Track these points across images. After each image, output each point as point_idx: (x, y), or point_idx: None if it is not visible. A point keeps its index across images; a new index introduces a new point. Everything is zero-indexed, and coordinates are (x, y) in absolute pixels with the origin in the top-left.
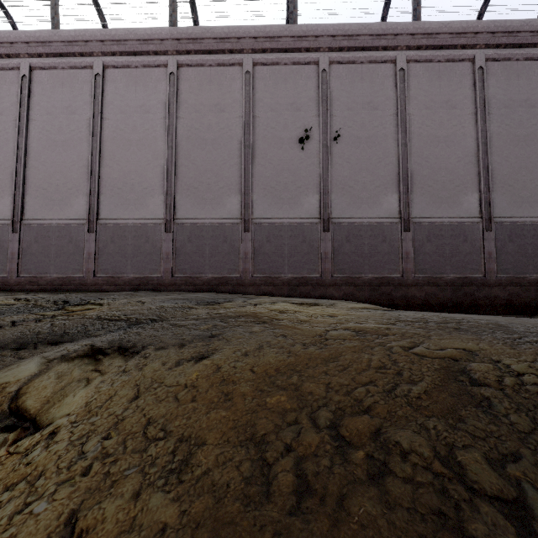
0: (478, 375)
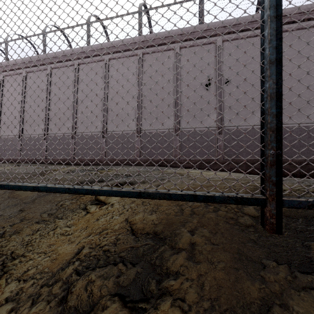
0: None
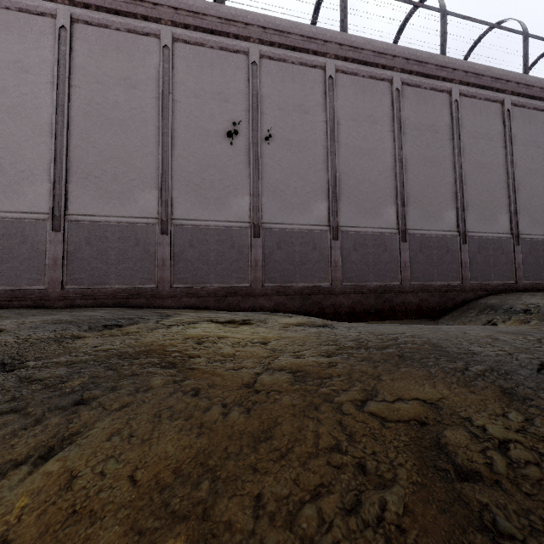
0: (460, 454)
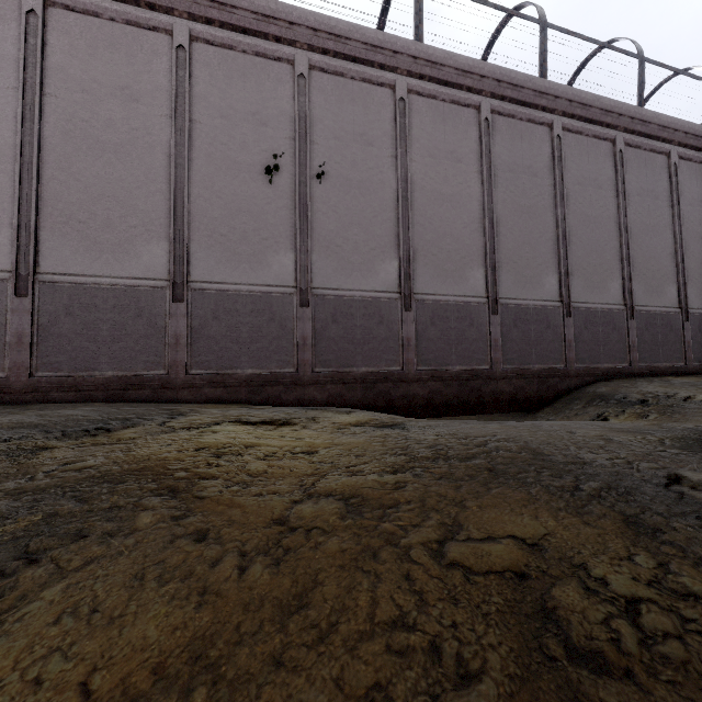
0: (575, 625)
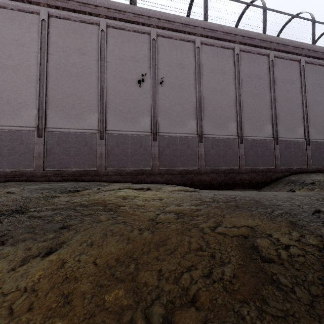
0: (264, 251)
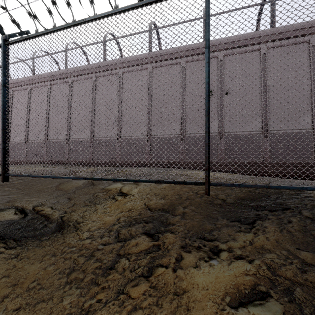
0: None
